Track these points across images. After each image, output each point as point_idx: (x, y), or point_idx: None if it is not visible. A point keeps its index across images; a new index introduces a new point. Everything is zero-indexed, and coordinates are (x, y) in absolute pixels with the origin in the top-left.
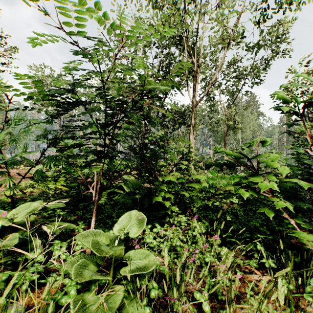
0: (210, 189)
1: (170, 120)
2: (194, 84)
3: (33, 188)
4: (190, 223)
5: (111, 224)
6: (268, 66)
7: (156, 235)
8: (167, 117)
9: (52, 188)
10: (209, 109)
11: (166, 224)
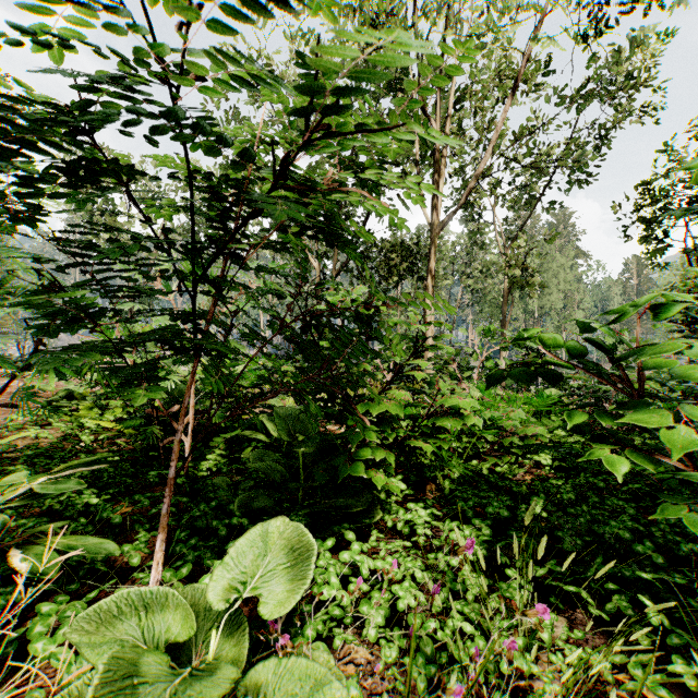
0: (484, 432)
1: (379, 266)
2: (435, 182)
3: (46, 425)
4: (440, 526)
5: (224, 535)
6: (602, 144)
7: (349, 572)
8: (373, 260)
9: (91, 427)
10: (467, 242)
11: (375, 530)
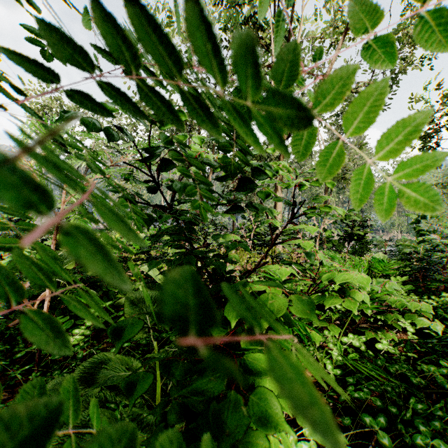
0: (361, 305)
1: None
2: None
3: None
4: None
5: None
6: (394, 83)
7: None
8: None
9: None
10: None
11: None
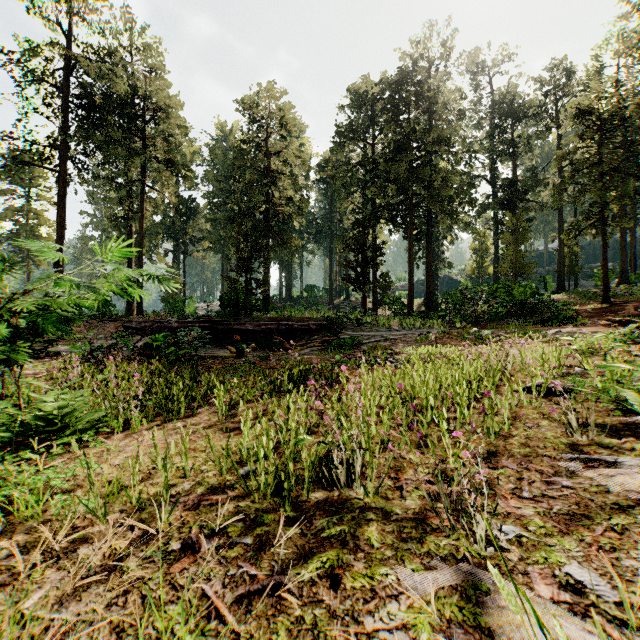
0: None
1: None
2: None
3: None
4: None
5: None
6: None
7: None
8: None
9: None
10: None
11: None
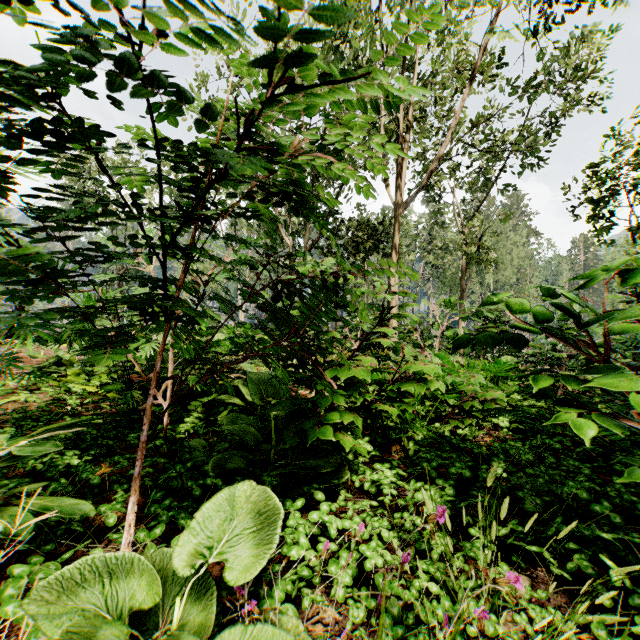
0: (446, 396)
1: (347, 243)
2: (399, 165)
3: (36, 390)
4: (406, 486)
5: (198, 495)
6: (553, 131)
7: (318, 531)
8: (342, 237)
9: (77, 392)
10: (428, 221)
11: (343, 490)
